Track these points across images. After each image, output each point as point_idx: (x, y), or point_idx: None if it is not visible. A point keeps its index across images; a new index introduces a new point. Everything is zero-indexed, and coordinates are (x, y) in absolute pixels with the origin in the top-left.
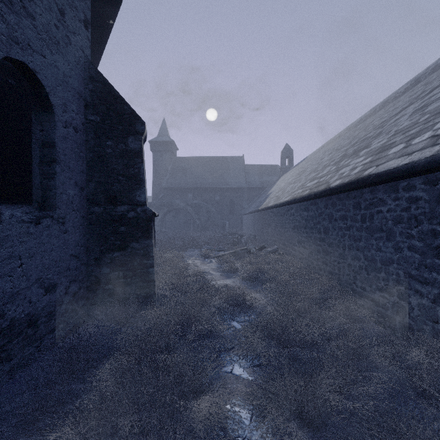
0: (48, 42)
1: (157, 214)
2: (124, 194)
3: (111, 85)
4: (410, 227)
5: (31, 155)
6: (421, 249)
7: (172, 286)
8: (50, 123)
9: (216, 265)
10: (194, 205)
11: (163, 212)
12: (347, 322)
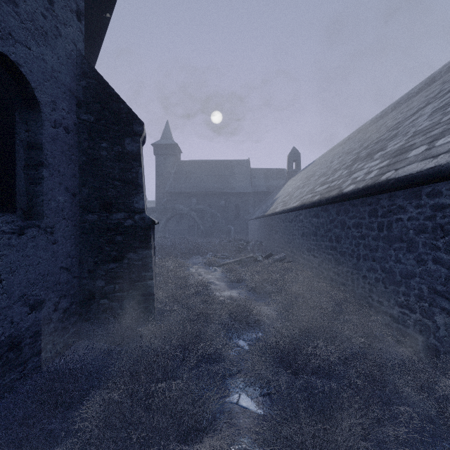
0: (34, 32)
1: (157, 222)
2: (121, 201)
3: (106, 82)
4: (435, 238)
5: (14, 158)
6: (449, 263)
7: (173, 299)
8: (37, 122)
9: (220, 274)
10: (199, 210)
11: (166, 218)
12: (365, 342)
